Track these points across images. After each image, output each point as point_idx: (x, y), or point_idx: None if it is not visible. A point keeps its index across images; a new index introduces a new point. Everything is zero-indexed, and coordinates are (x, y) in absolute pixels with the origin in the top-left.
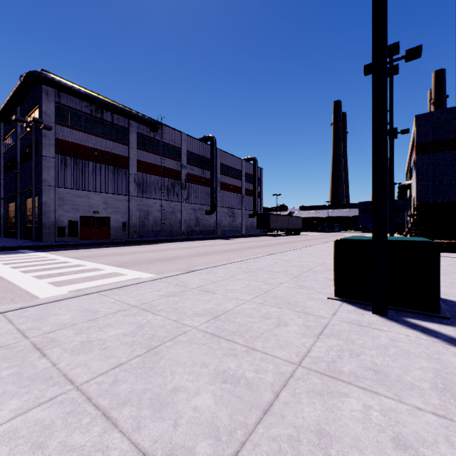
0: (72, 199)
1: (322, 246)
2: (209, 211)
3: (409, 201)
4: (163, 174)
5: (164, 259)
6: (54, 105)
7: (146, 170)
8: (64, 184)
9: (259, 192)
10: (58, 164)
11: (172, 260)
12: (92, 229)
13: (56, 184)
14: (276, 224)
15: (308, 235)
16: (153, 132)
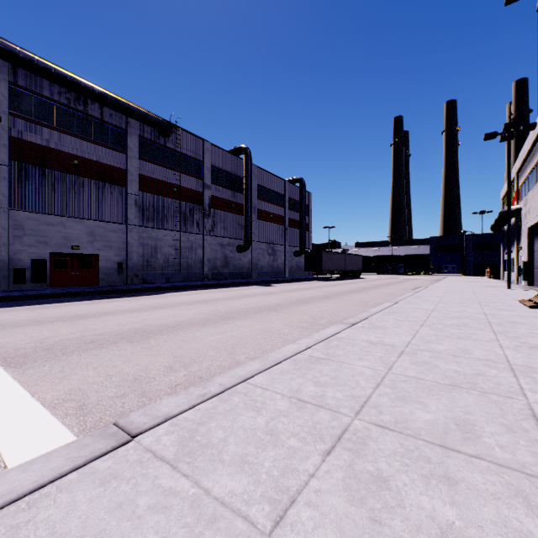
0: (37, 228)
1: (420, 300)
2: (241, 248)
3: (516, 232)
4: (178, 195)
5: (139, 334)
6: (6, 86)
7: (153, 189)
8: (24, 206)
9: (307, 223)
10: (14, 176)
11: (152, 336)
12: (70, 271)
13: (11, 205)
14: (330, 265)
15: (372, 279)
16: (163, 138)
